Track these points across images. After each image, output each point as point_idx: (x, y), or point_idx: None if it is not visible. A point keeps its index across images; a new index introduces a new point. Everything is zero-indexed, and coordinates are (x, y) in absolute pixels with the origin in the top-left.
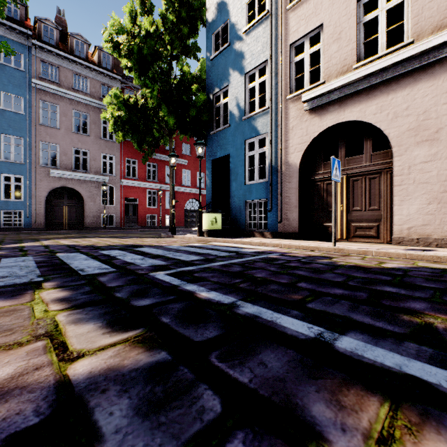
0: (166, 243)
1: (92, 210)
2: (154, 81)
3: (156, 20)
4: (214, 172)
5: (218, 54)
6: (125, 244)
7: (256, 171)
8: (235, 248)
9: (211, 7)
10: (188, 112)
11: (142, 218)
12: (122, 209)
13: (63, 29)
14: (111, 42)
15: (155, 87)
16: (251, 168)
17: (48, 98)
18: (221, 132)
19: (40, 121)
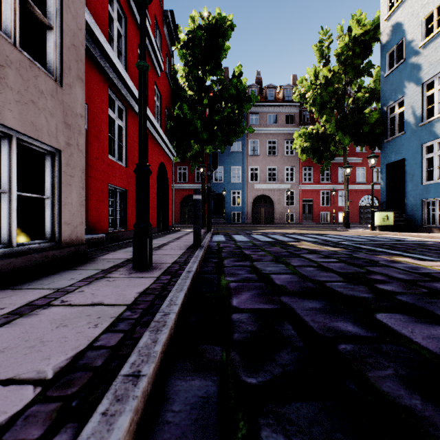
0: (343, 234)
1: (279, 210)
2: (330, 109)
3: (333, 67)
4: (388, 175)
5: (392, 70)
6: (314, 233)
7: (435, 172)
8: (400, 238)
9: (384, 30)
10: (361, 129)
11: (316, 216)
12: (300, 209)
13: (260, 84)
14: (299, 95)
15: (332, 120)
16: (429, 169)
17: (253, 137)
18: (395, 139)
19: (249, 154)
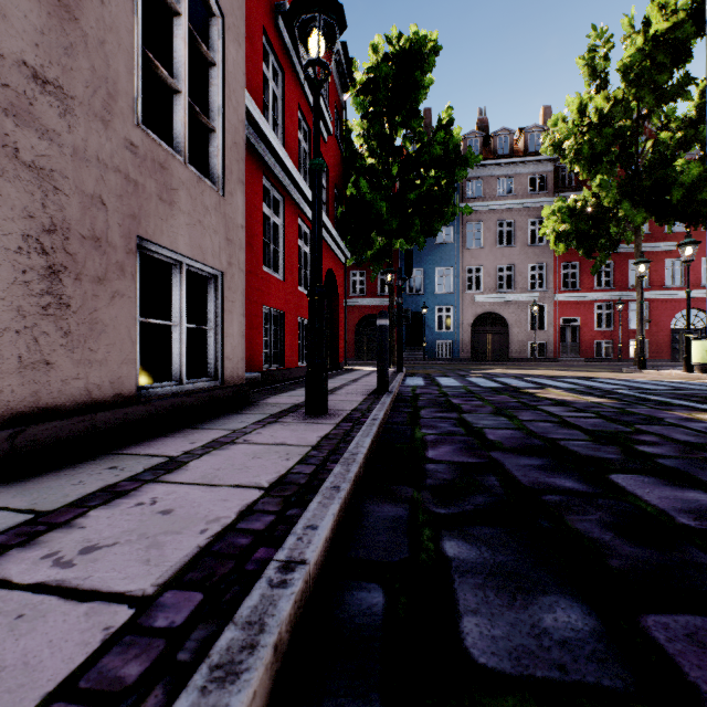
0: (629, 377)
1: (517, 337)
2: (610, 163)
3: (614, 92)
4: None
5: None
6: (576, 376)
7: None
8: None
9: None
10: (667, 195)
11: (586, 347)
12: (556, 335)
13: (484, 130)
14: (551, 145)
15: (612, 183)
16: None
17: (472, 218)
18: None
19: (465, 246)
